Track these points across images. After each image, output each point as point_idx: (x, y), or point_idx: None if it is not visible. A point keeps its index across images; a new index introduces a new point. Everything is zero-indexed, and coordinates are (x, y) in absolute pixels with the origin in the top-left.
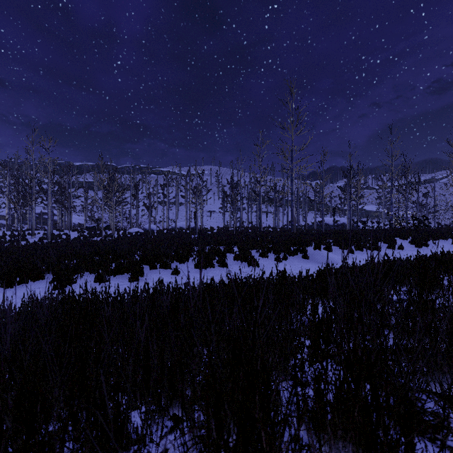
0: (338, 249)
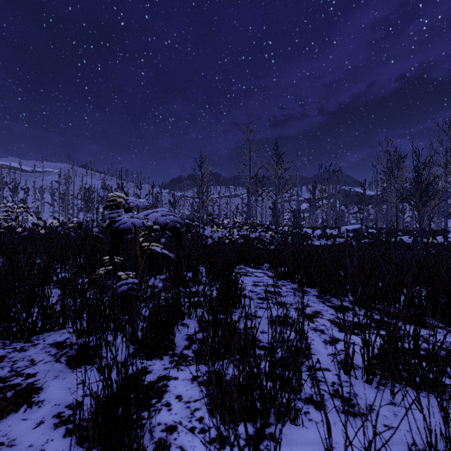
0: None
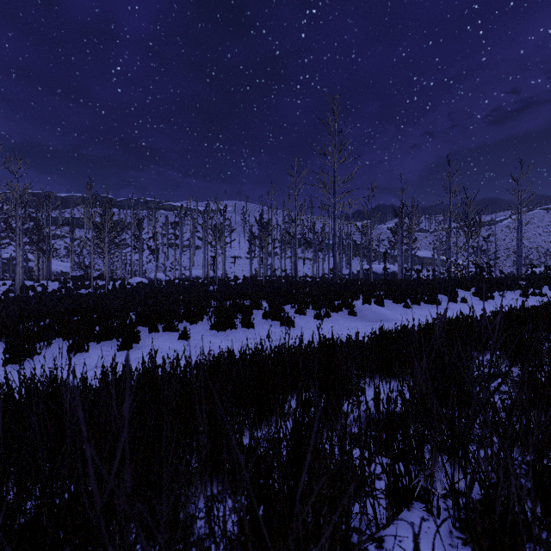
0: (391, 303)
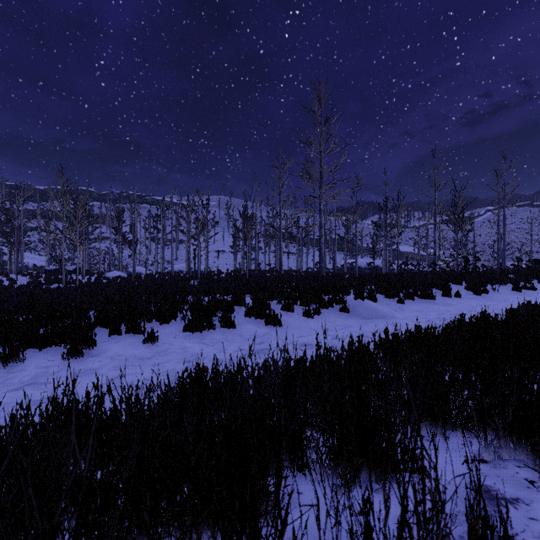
0: (383, 298)
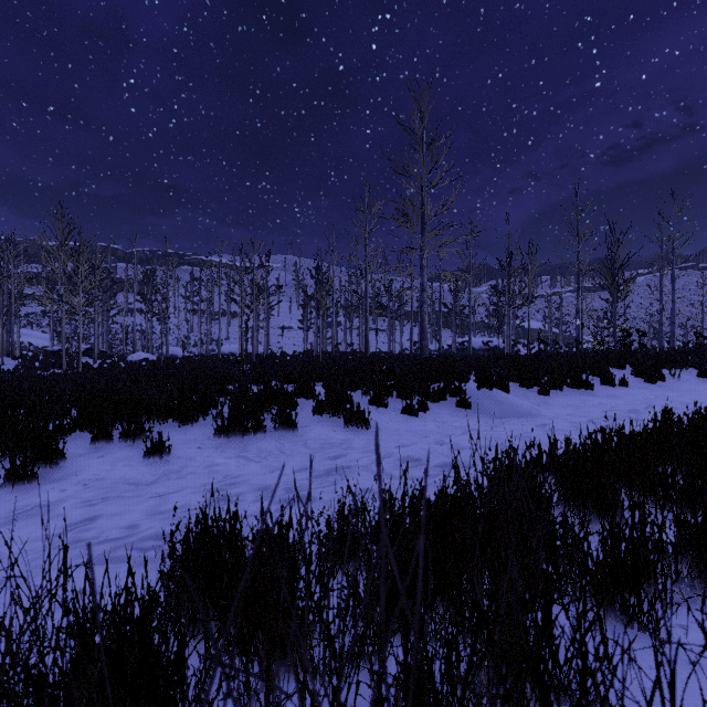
0: (518, 387)
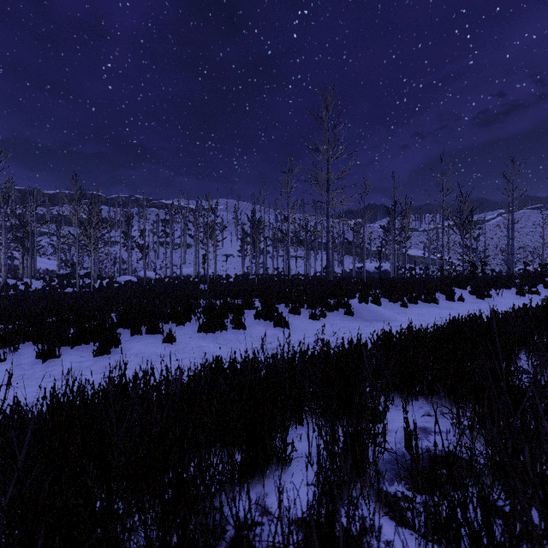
0: (388, 302)
